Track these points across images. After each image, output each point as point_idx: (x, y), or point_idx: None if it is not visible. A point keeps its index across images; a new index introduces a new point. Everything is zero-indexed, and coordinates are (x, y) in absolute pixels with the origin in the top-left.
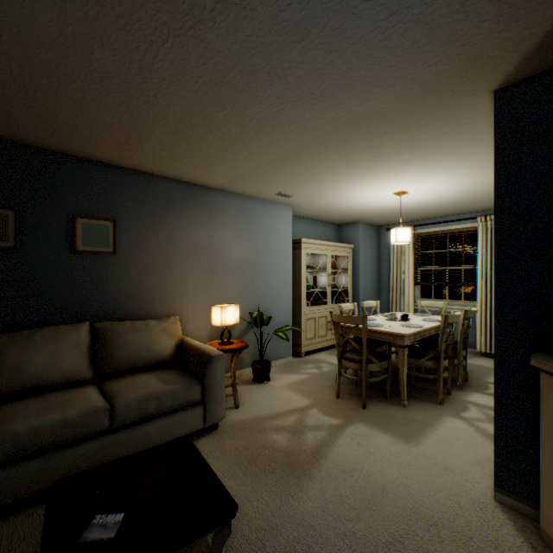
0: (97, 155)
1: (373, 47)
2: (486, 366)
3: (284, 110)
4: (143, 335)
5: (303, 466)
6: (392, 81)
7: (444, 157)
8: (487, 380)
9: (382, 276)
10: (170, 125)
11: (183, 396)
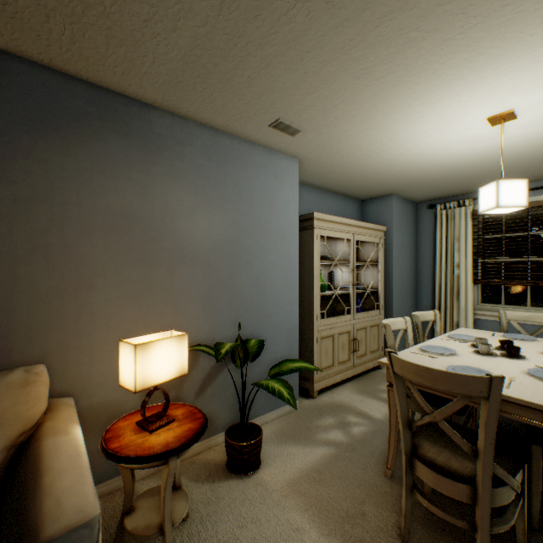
0: None
1: None
2: None
3: None
4: None
5: None
6: None
7: None
8: None
9: (421, 272)
10: None
11: None
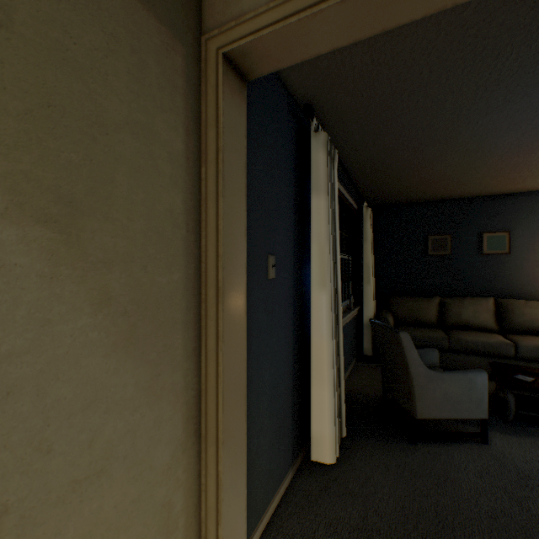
0: (496, 192)
1: None
2: None
3: None
4: (534, 311)
5: None
6: None
7: None
8: None
9: None
10: None
11: None
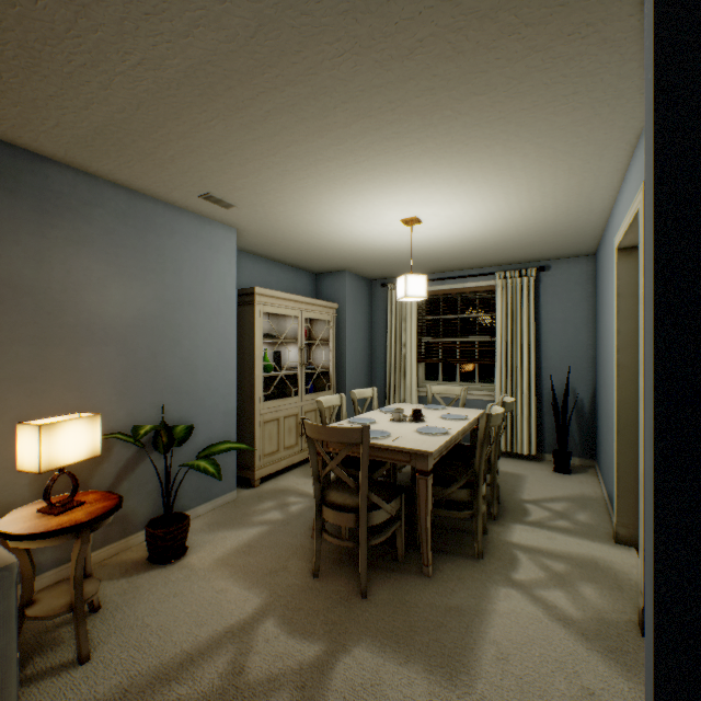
0: None
1: None
2: (511, 473)
3: None
4: None
5: None
6: None
7: (494, 149)
8: (522, 497)
9: (376, 351)
10: None
11: None
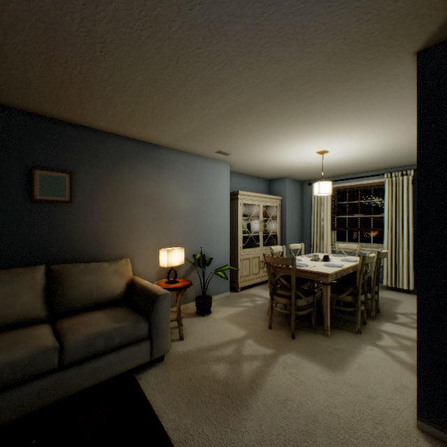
0: (53, 112)
1: (310, 0)
2: (392, 298)
3: (224, 68)
4: (95, 276)
5: (241, 396)
6: (325, 40)
7: (363, 119)
8: (395, 311)
9: (304, 223)
10: (118, 83)
11: (131, 332)
